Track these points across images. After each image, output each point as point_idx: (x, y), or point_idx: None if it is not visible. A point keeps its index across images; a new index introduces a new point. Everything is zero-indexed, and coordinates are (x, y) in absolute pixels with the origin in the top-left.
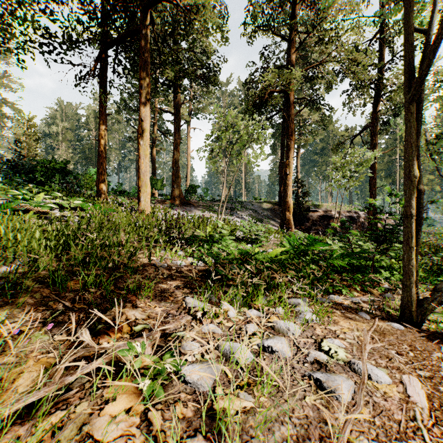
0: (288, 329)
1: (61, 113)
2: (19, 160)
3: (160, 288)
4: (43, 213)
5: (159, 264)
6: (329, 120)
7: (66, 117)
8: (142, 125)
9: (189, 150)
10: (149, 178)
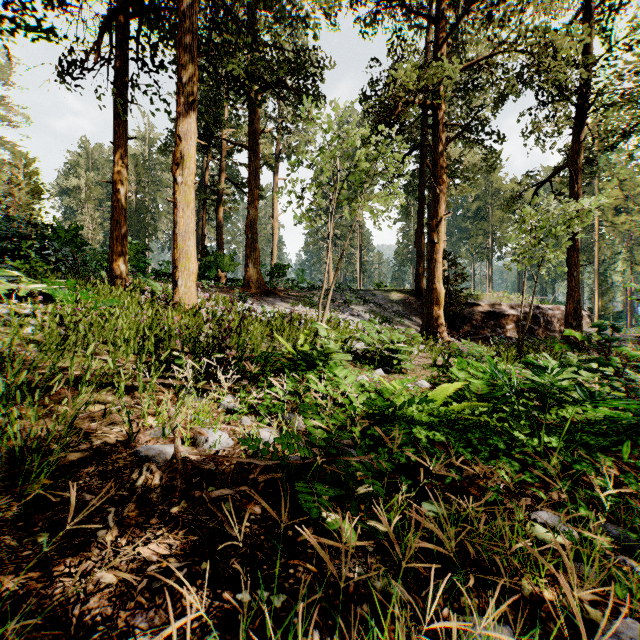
0: None
1: (86, 160)
2: None
3: (82, 608)
4: None
5: (150, 450)
6: (497, 159)
7: (93, 165)
8: (181, 148)
9: (275, 212)
10: (213, 254)
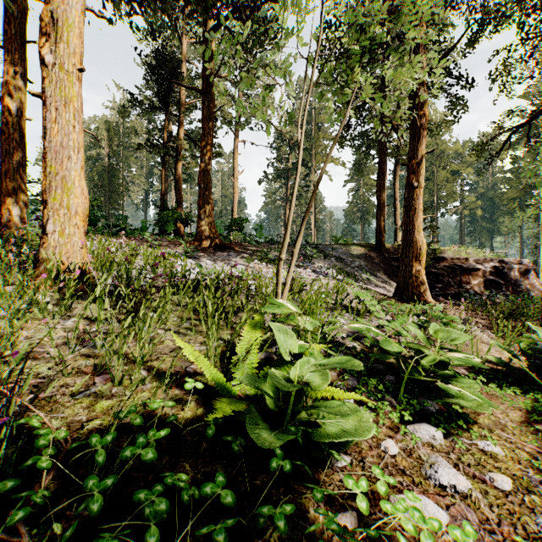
0: None
1: None
2: None
3: None
4: None
5: None
6: (464, 106)
7: None
8: (53, 8)
9: (236, 172)
10: (172, 209)
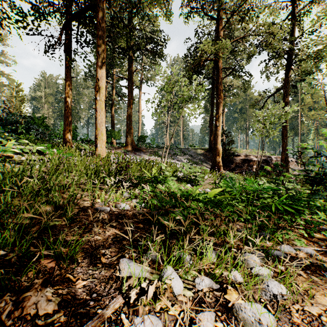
0: (260, 321)
1: (44, 82)
2: (3, 115)
3: (95, 243)
4: (8, 157)
5: (101, 208)
6: (248, 85)
7: (48, 85)
8: (99, 84)
9: (140, 109)
10: (109, 130)
